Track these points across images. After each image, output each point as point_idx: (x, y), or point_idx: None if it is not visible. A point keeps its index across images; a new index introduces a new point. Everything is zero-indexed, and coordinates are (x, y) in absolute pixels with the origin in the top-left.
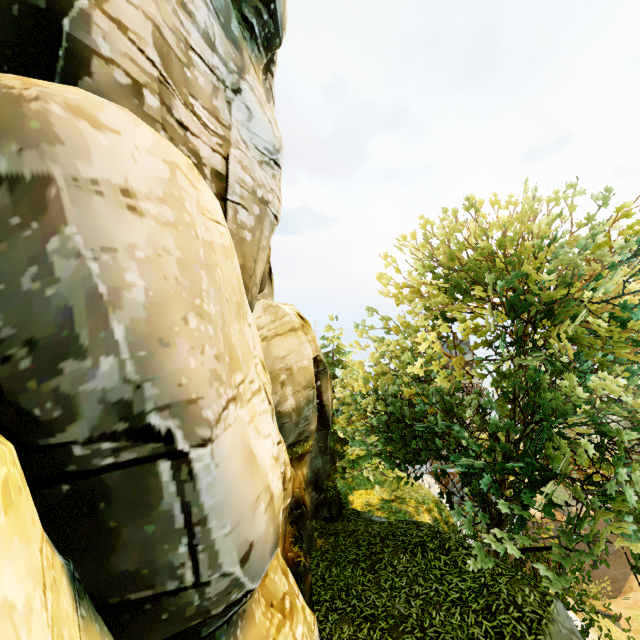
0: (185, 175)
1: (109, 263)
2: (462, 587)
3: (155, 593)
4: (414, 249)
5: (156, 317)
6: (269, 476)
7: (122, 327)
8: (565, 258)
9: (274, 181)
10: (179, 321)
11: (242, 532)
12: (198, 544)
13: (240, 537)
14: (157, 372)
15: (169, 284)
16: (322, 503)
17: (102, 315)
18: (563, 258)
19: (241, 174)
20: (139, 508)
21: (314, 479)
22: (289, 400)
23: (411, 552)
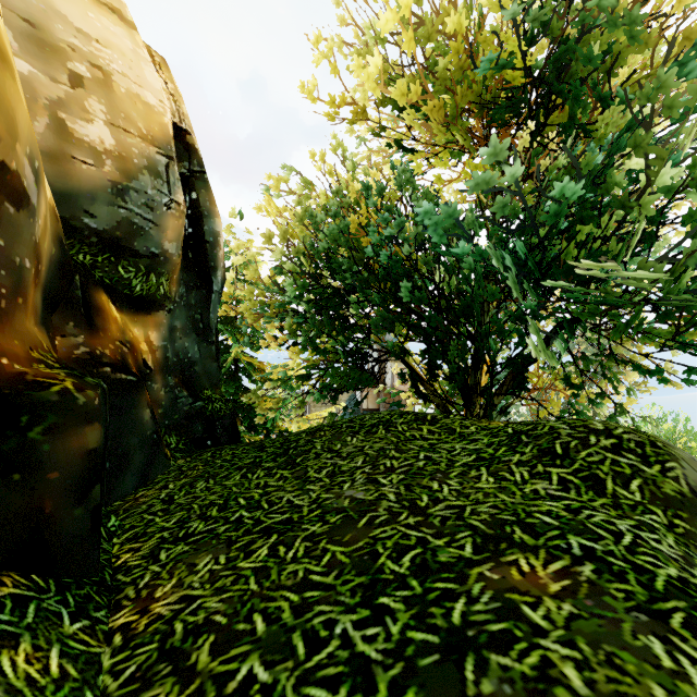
0: None
1: None
2: (476, 447)
3: None
4: None
5: None
6: None
7: None
8: None
9: None
10: None
11: None
12: None
13: None
14: None
15: None
16: (196, 415)
17: None
18: None
19: None
20: None
21: (180, 372)
22: (96, 126)
23: (366, 433)
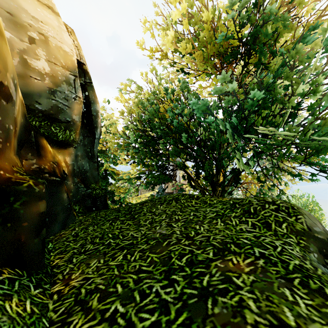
0: None
1: None
2: (216, 210)
3: None
4: None
5: None
6: None
7: None
8: None
9: None
10: None
11: None
12: None
13: None
14: None
15: None
16: (87, 196)
17: None
18: None
19: None
20: None
21: (80, 176)
22: (41, 62)
23: (167, 203)
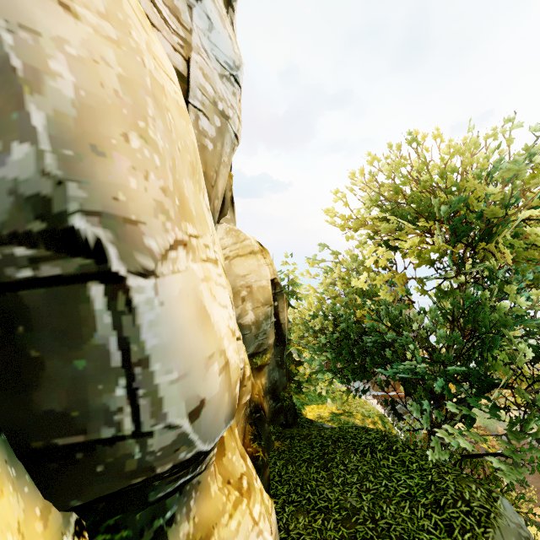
0: (134, 10)
1: (28, 42)
2: (410, 484)
3: (87, 440)
4: (361, 187)
5: (88, 121)
6: (224, 342)
7: (42, 115)
8: (511, 170)
9: (234, 99)
10: (118, 136)
11: (192, 385)
12: (138, 388)
13: (189, 389)
14: (86, 177)
15: (106, 93)
16: (279, 411)
17: (15, 92)
18: (509, 170)
19: (202, 81)
20: (67, 338)
21: (272, 389)
22: (249, 314)
23: (361, 453)
